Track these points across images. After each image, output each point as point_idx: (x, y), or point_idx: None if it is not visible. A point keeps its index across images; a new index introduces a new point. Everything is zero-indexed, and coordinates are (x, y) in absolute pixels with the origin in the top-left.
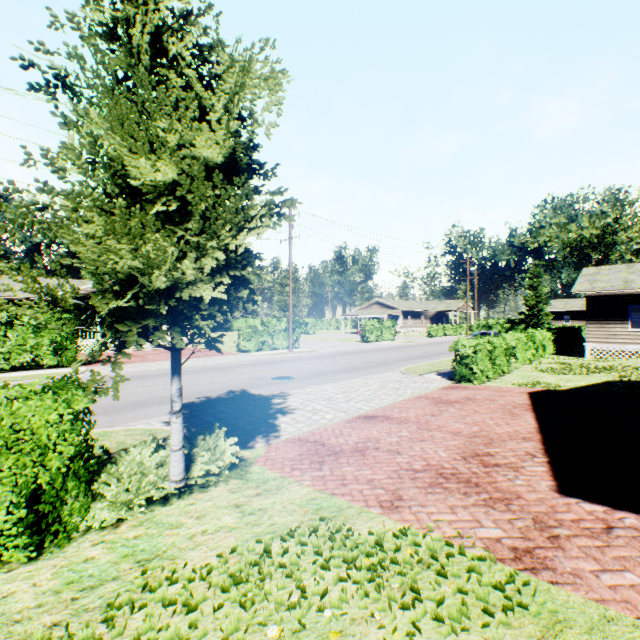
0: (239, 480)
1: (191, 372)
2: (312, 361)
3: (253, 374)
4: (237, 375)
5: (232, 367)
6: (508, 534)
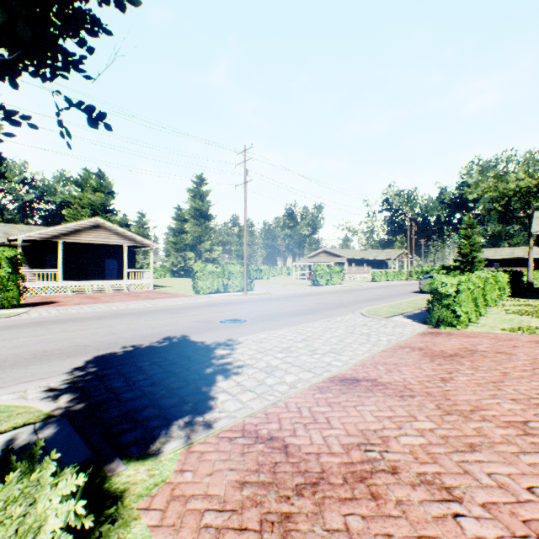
0: None
1: (136, 314)
2: (266, 303)
3: (201, 316)
4: (184, 317)
5: (182, 309)
6: None
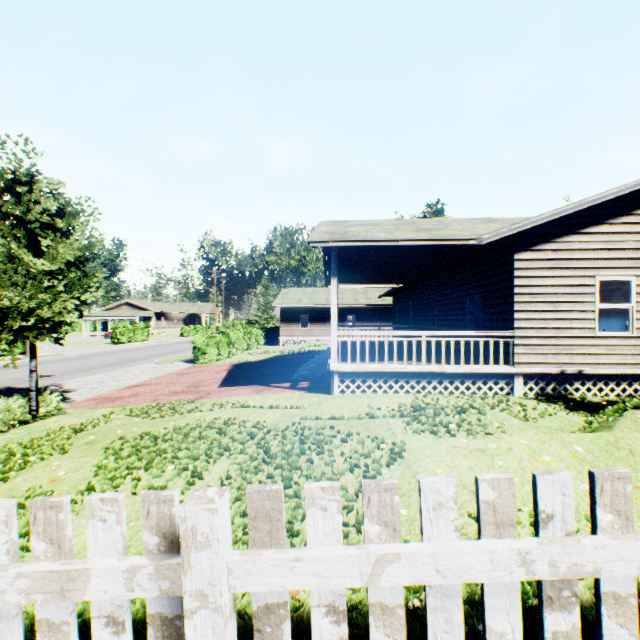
0: (65, 414)
1: None
2: (65, 362)
3: (2, 377)
4: None
5: None
6: (197, 396)
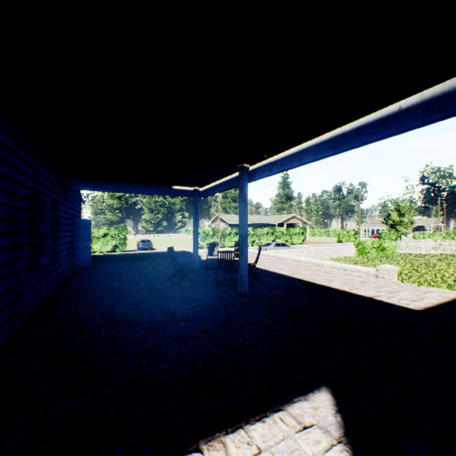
0: None
1: None
2: None
3: None
4: None
5: None
6: None
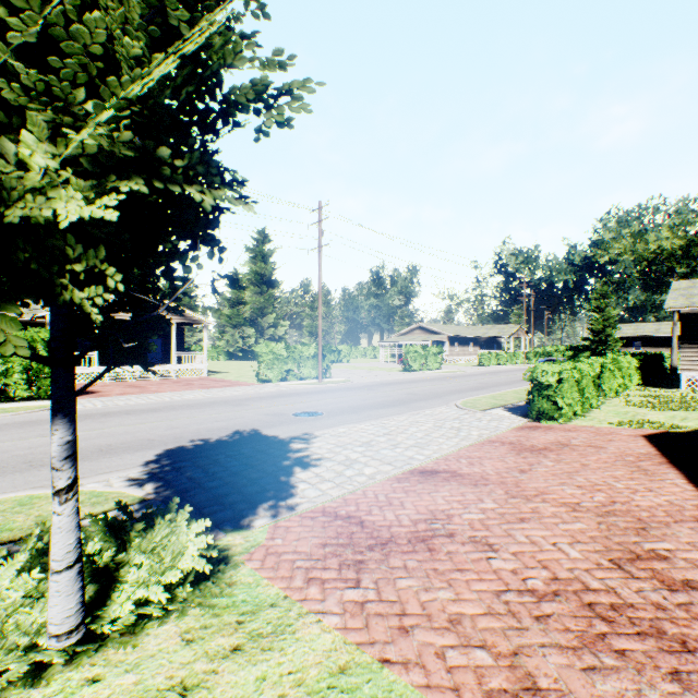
0: (209, 605)
1: (194, 406)
2: (345, 393)
3: (271, 409)
4: (251, 410)
5: (247, 400)
6: None
